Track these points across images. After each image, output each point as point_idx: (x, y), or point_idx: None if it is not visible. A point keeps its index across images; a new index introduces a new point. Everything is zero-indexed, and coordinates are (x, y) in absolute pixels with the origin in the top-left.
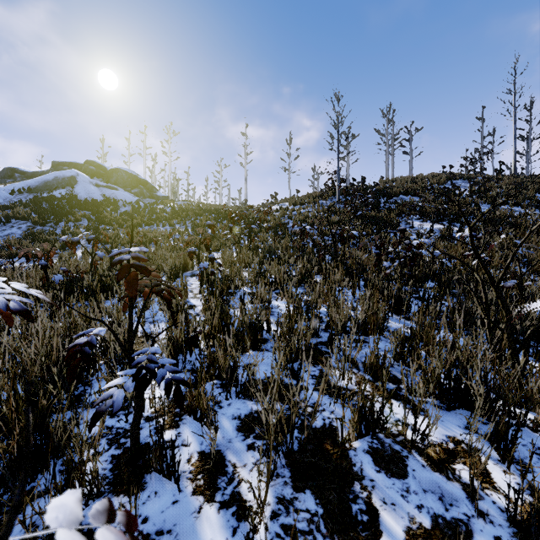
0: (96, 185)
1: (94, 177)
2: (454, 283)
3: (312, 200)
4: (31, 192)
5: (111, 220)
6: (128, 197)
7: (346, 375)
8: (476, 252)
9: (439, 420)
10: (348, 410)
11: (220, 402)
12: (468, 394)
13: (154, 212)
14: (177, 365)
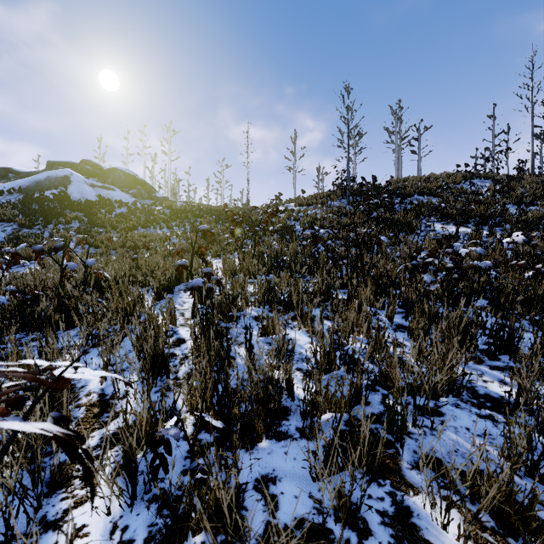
0: (91, 185)
1: (90, 177)
2: (518, 304)
3: (320, 201)
4: (22, 193)
5: (105, 222)
6: (125, 198)
7: None
8: None
9: None
10: None
11: None
12: None
13: (152, 213)
14: (134, 493)
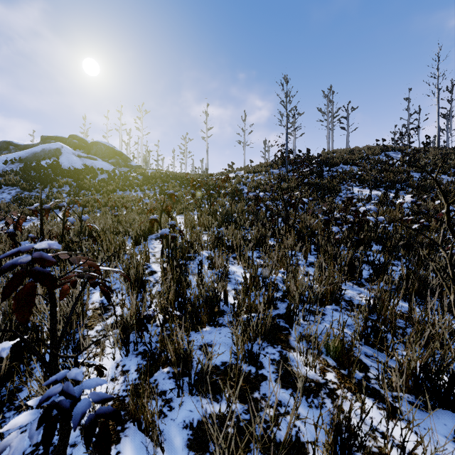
0: (78, 156)
1: (77, 149)
2: (399, 247)
3: (264, 169)
4: (22, 162)
5: (90, 186)
6: (106, 166)
7: (311, 369)
8: (452, 230)
9: (421, 428)
10: (315, 413)
11: (171, 400)
12: (451, 393)
13: (128, 179)
14: (128, 349)
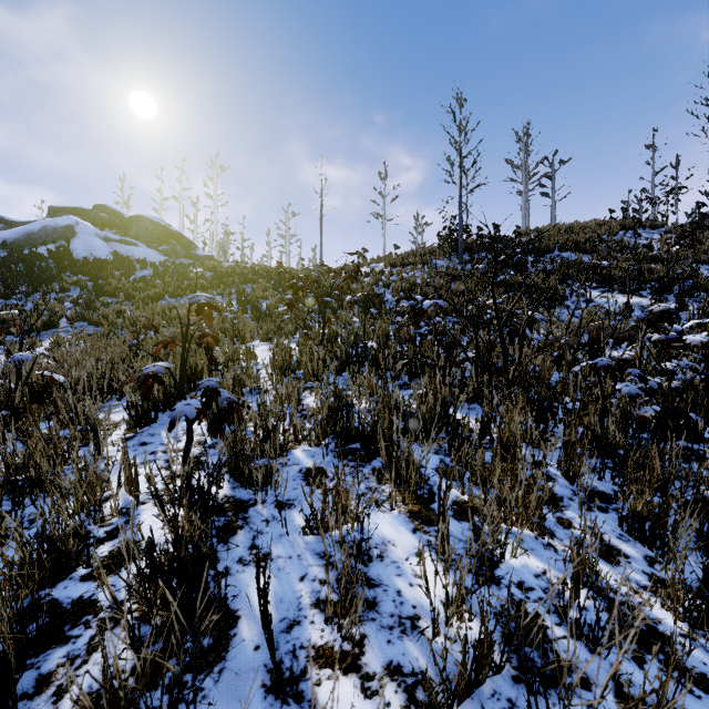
0: (105, 238)
1: (106, 228)
2: None
3: (420, 259)
4: (7, 249)
5: (116, 290)
6: (151, 257)
7: None
8: None
9: None
10: None
11: None
12: None
13: (187, 277)
14: None
